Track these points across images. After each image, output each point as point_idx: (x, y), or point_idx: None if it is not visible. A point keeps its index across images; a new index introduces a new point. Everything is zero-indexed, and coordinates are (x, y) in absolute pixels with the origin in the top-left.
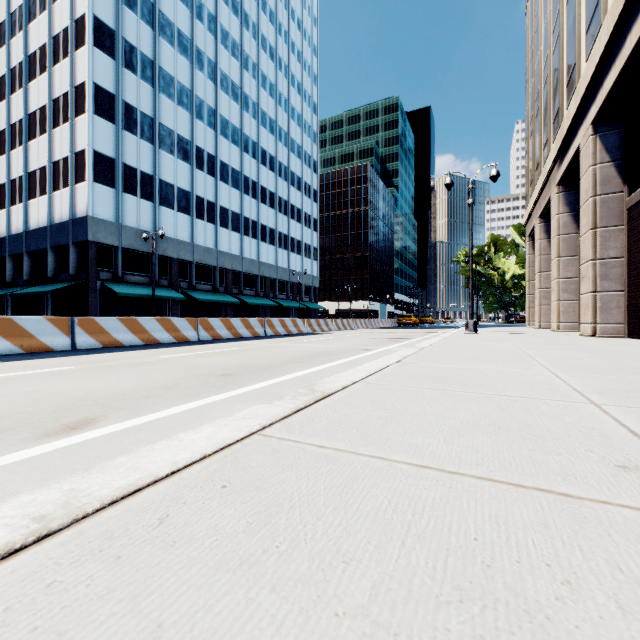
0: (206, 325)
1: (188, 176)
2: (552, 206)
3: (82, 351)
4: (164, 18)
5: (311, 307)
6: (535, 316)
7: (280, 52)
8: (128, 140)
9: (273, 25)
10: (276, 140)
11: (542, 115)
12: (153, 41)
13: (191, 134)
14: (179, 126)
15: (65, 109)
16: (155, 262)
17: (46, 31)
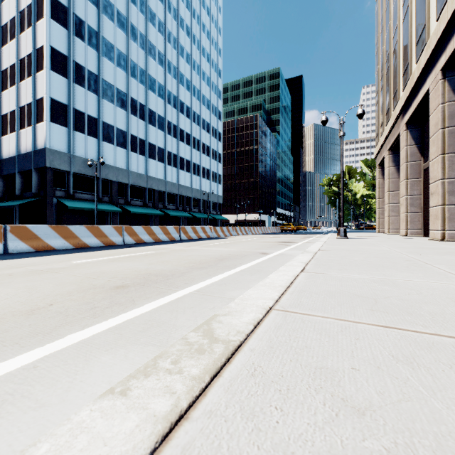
0: (130, 231)
1: (125, 120)
2: (401, 140)
3: (9, 255)
4: (106, 0)
5: (217, 218)
6: (385, 224)
7: (194, 31)
8: (78, 91)
9: (189, 10)
10: (191, 95)
11: (391, 72)
12: (97, 17)
13: (127, 88)
14: (118, 82)
15: (29, 66)
16: (99, 184)
17: (15, 7)
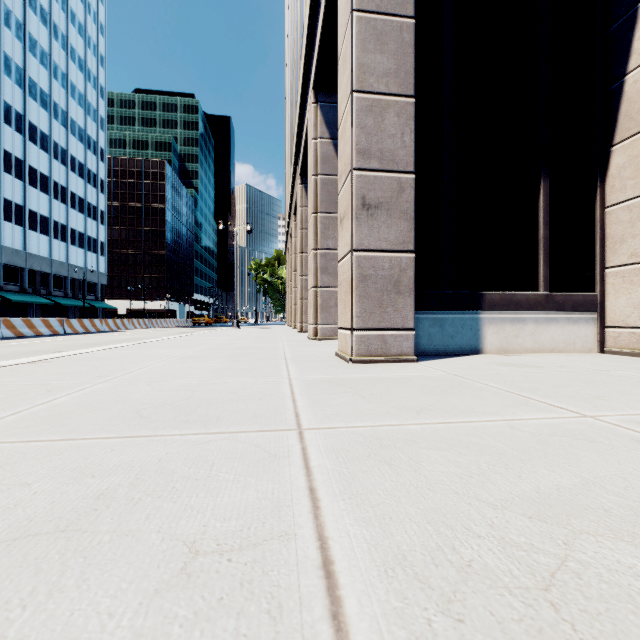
0: (9, 324)
1: None
2: (289, 249)
3: None
4: None
5: (98, 306)
6: (287, 317)
7: (56, 18)
8: None
9: None
10: (50, 117)
11: None
12: None
13: None
14: None
15: None
16: None
17: None
